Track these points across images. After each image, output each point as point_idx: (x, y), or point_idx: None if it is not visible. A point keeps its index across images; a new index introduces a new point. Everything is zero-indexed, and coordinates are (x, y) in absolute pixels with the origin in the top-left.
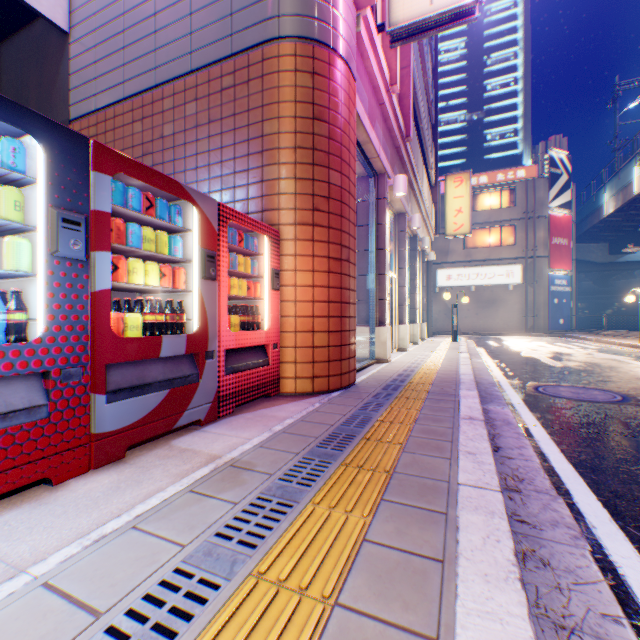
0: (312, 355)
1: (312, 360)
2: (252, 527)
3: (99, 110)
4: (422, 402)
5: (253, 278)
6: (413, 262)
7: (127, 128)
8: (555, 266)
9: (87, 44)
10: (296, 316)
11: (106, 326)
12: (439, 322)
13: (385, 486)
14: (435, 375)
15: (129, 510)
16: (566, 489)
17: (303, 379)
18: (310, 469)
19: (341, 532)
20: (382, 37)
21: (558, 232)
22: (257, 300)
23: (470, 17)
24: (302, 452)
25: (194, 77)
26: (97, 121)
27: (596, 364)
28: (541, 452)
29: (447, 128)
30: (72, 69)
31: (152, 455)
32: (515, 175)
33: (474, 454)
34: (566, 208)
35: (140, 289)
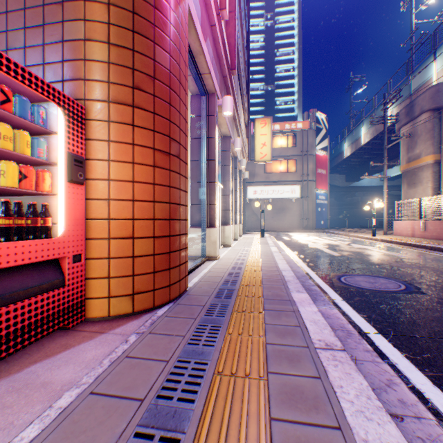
0: (132, 267)
1: (132, 273)
2: None
3: None
4: (263, 318)
5: (43, 165)
6: (234, 178)
7: None
8: (319, 187)
9: None
10: (110, 218)
11: None
12: (249, 223)
13: None
14: (261, 273)
15: None
16: None
17: (120, 298)
18: None
19: None
20: None
21: (321, 165)
22: (48, 196)
23: None
24: None
25: None
26: None
27: (360, 253)
28: (417, 390)
29: (252, 93)
30: None
31: None
32: (296, 126)
33: None
34: (325, 150)
35: None
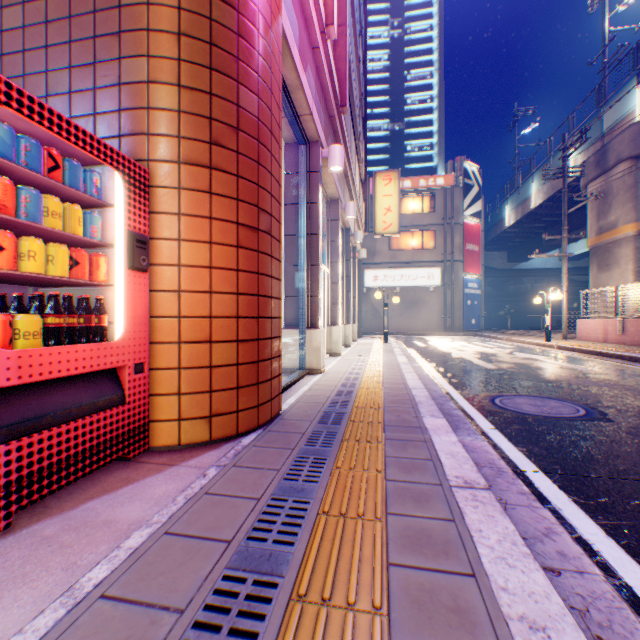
0: (209, 380)
1: (209, 388)
2: None
3: None
4: (383, 449)
5: (96, 248)
6: (345, 258)
7: None
8: (469, 270)
9: None
10: (181, 316)
11: None
12: (367, 322)
13: None
14: (383, 391)
15: None
16: None
17: (193, 421)
18: None
19: None
20: None
21: (471, 239)
22: (103, 287)
23: None
24: None
25: None
26: None
27: (525, 365)
28: (584, 541)
29: (372, 135)
30: None
31: None
32: (435, 182)
33: (546, 633)
34: (477, 217)
35: None
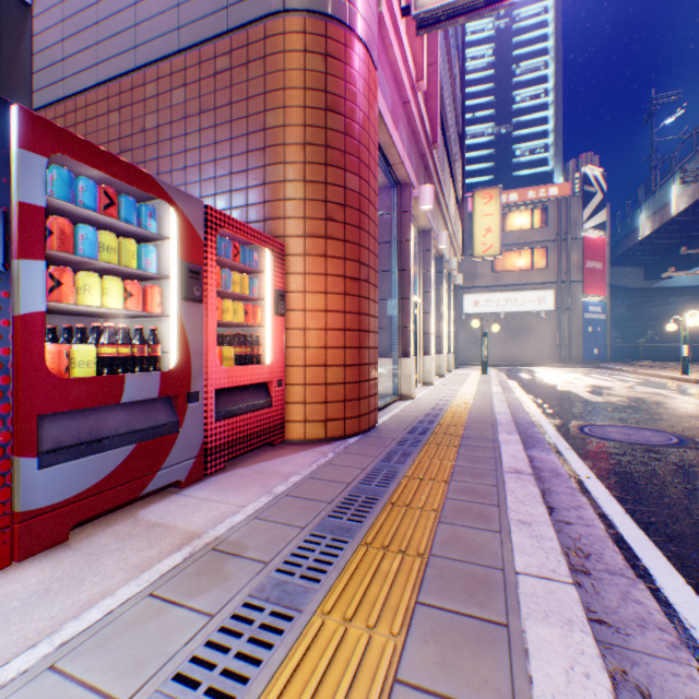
0: (325, 394)
1: (325, 400)
2: (231, 661)
3: (68, 98)
4: (456, 450)
5: (253, 301)
6: (439, 286)
7: (101, 119)
8: (589, 292)
9: (53, 18)
10: (305, 347)
11: (38, 363)
12: (466, 352)
13: (420, 579)
14: (467, 414)
15: (52, 633)
16: (644, 567)
17: (314, 423)
18: (319, 553)
19: (361, 667)
20: (406, 25)
21: (592, 255)
22: (258, 327)
23: (508, 1)
24: (309, 525)
25: (182, 58)
26: (65, 111)
27: (640, 399)
28: (603, 513)
29: (473, 142)
30: (35, 48)
31: (108, 534)
32: (547, 193)
33: (529, 524)
34: (601, 229)
35: (98, 313)
